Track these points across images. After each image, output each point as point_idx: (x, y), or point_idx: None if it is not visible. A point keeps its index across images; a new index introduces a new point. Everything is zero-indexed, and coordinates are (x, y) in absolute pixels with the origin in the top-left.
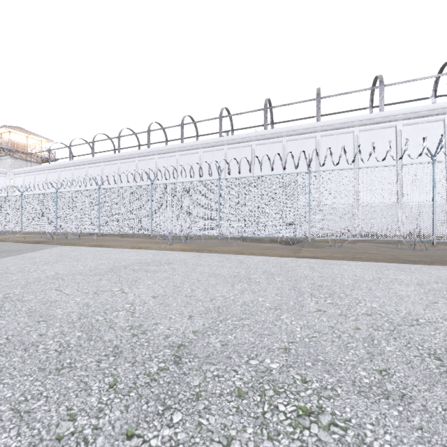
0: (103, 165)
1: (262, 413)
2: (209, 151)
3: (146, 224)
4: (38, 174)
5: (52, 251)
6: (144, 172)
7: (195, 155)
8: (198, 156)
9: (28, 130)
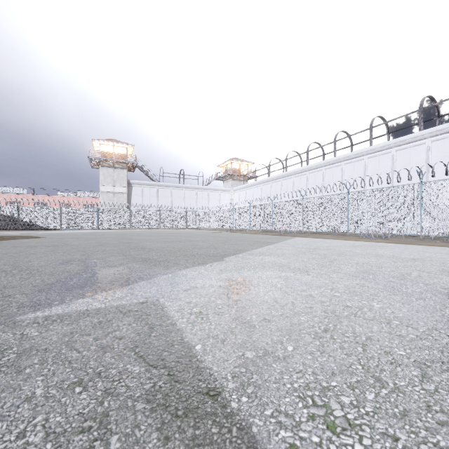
0: (293, 177)
1: (442, 264)
2: (405, 148)
3: (342, 224)
4: (247, 189)
5: (300, 239)
6: (330, 179)
7: (386, 155)
8: (390, 156)
9: (240, 159)
